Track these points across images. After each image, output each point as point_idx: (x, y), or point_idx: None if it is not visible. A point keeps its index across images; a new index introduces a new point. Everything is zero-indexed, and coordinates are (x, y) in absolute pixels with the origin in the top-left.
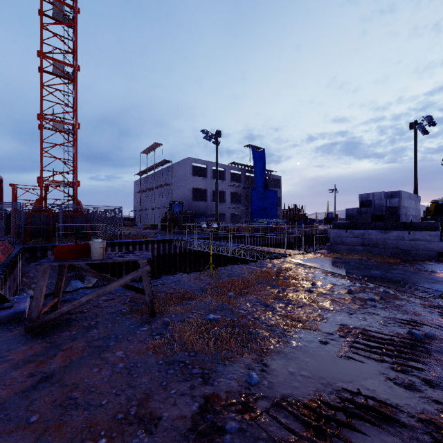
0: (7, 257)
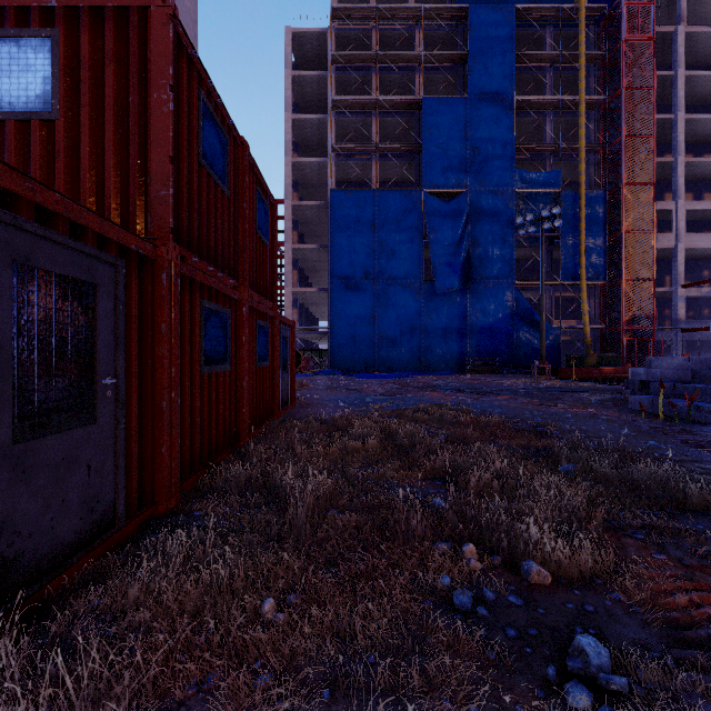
0: None
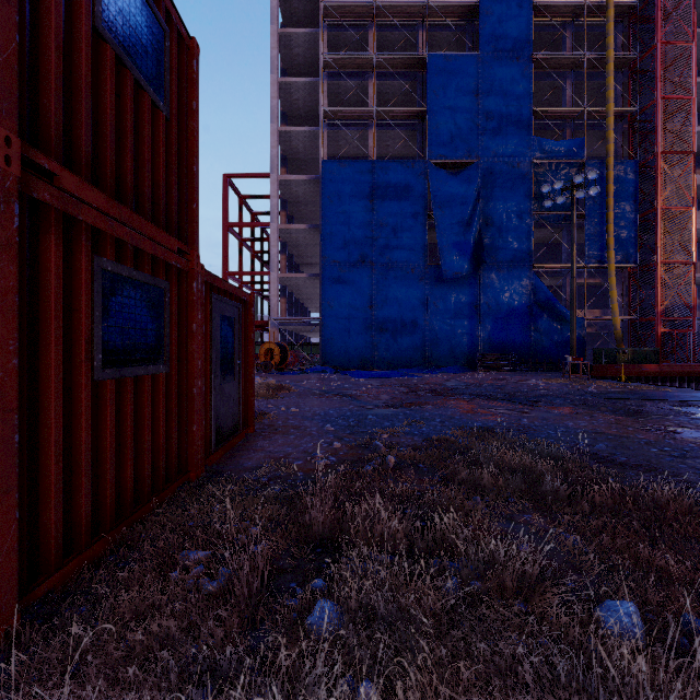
0: (684, 374)
